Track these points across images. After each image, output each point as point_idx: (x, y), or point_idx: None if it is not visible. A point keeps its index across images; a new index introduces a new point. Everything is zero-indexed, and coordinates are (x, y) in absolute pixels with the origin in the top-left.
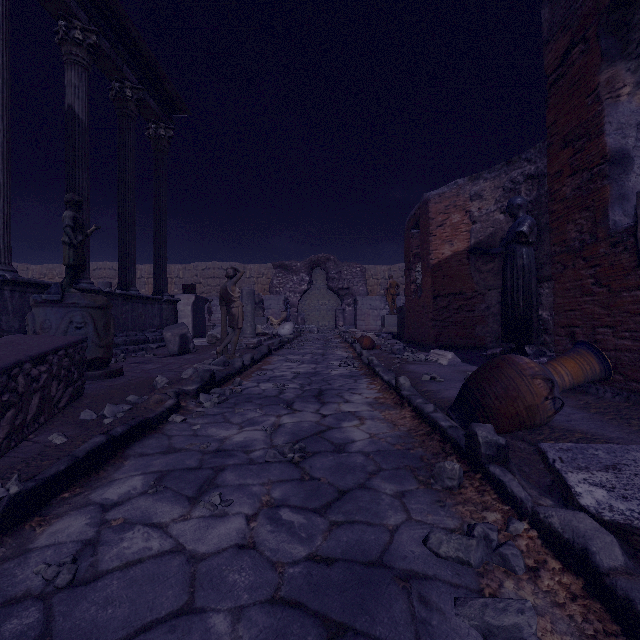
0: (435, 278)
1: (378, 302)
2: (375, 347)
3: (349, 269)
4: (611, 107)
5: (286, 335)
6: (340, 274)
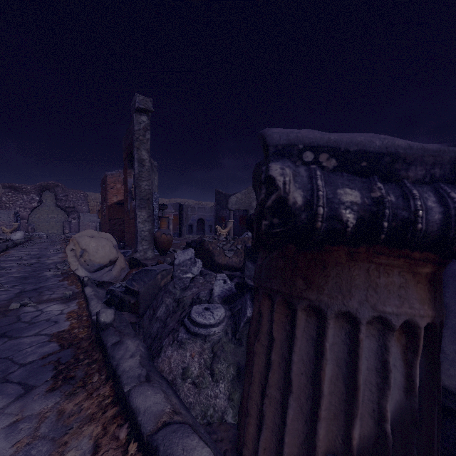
0: (110, 211)
1: (96, 217)
2: None
3: (75, 194)
4: (129, 179)
5: (18, 240)
6: (67, 197)
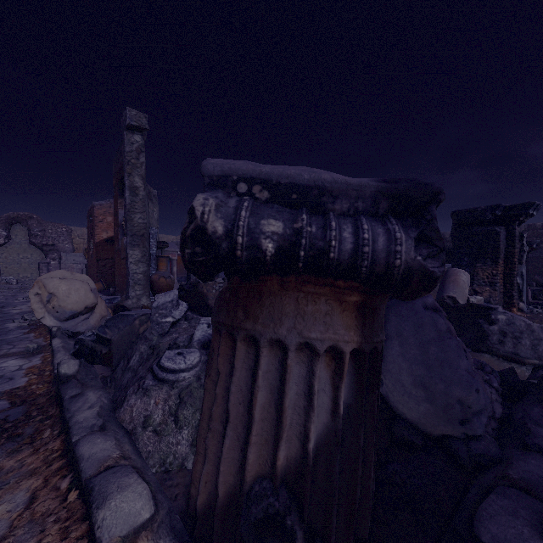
0: (98, 250)
1: (82, 258)
2: None
3: (54, 228)
4: (121, 211)
5: None
6: (44, 232)
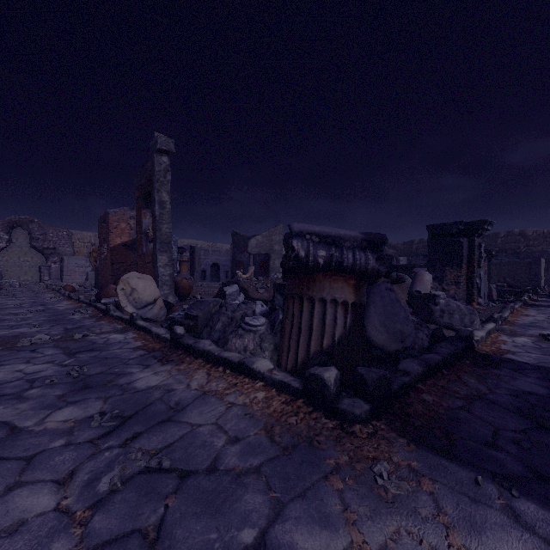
0: (113, 254)
1: (84, 261)
2: (76, 291)
3: (55, 232)
4: (144, 220)
5: None
6: (46, 236)
